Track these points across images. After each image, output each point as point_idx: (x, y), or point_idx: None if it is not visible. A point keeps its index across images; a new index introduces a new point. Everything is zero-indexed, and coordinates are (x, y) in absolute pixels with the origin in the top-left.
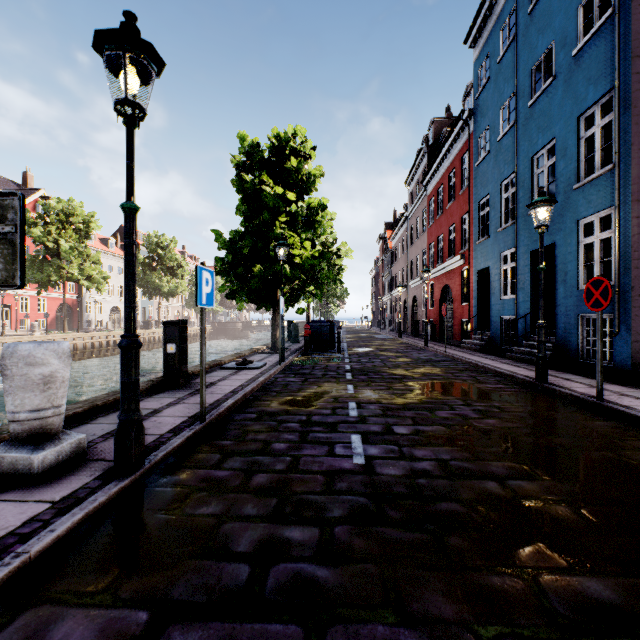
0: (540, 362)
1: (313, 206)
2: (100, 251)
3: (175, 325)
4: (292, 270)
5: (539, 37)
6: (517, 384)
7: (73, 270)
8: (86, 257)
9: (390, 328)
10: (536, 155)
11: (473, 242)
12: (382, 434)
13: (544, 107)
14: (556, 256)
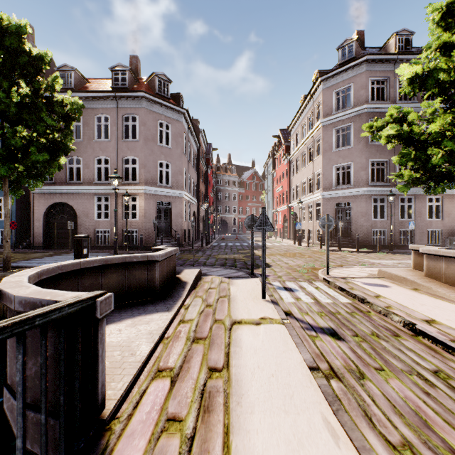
0: None
1: None
2: None
3: None
4: None
5: None
6: None
7: None
8: None
9: None
10: None
11: None
12: None
13: None
14: None
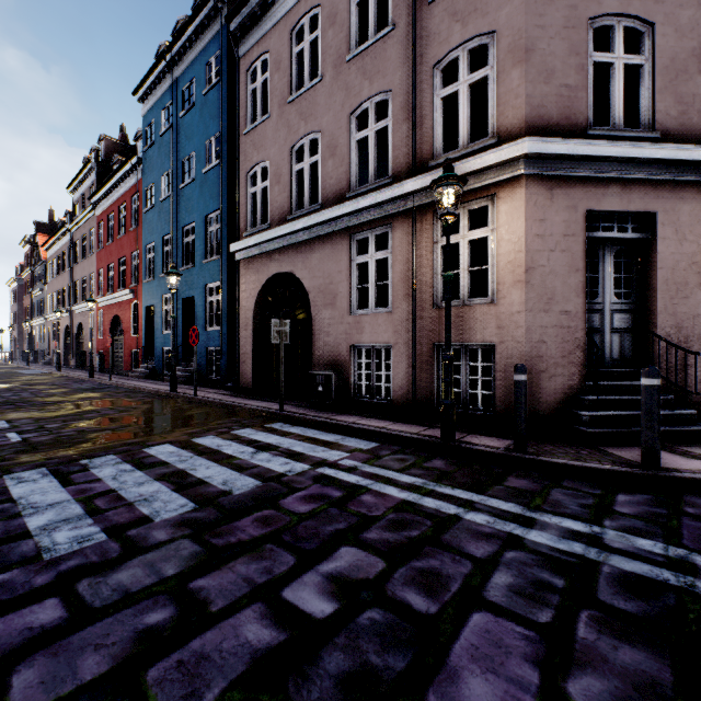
0: (172, 379)
1: None
2: None
3: None
4: None
5: (187, 141)
6: (159, 396)
7: None
8: None
9: (45, 361)
10: (186, 227)
11: (142, 280)
12: (36, 429)
13: (190, 195)
14: (196, 306)
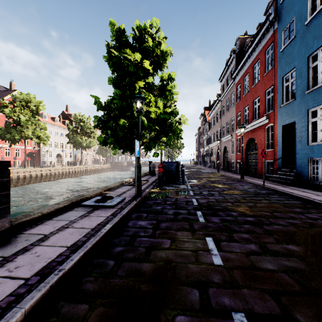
0: None
1: (164, 79)
2: (50, 124)
3: None
4: (148, 123)
5: None
6: None
7: (28, 132)
8: (37, 126)
9: (208, 165)
10: None
11: (277, 106)
12: None
13: None
14: None
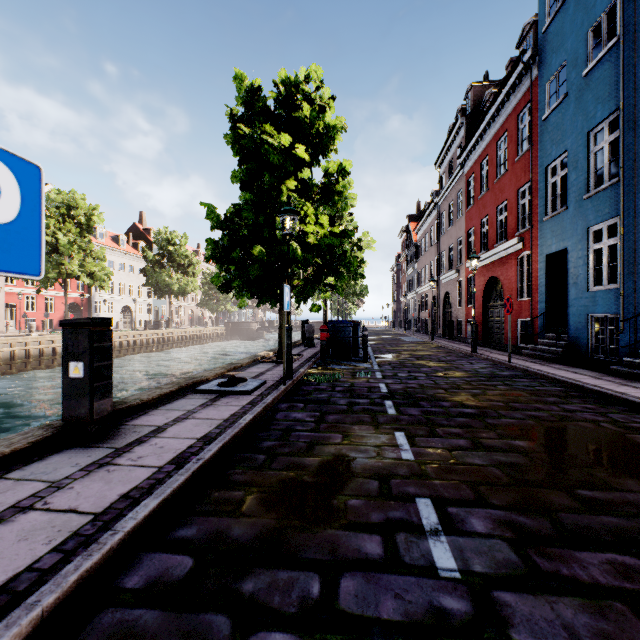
0: None
1: (332, 172)
2: (110, 249)
3: (82, 327)
4: (304, 252)
5: None
6: None
7: (72, 266)
8: (89, 253)
9: (415, 329)
10: None
11: (538, 219)
12: None
13: None
14: None
